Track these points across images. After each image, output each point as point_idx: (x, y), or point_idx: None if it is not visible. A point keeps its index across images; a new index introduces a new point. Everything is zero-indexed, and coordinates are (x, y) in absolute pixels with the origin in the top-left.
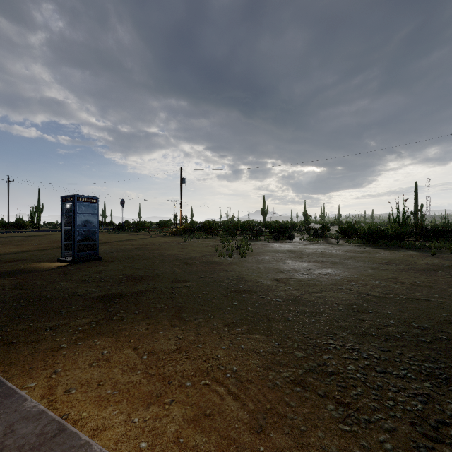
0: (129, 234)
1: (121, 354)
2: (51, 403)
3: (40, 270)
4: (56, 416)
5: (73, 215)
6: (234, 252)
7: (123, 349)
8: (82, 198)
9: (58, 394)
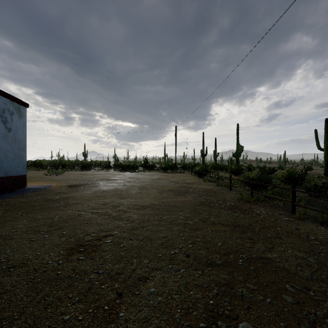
0: None
1: None
2: None
3: None
4: None
5: None
6: (54, 174)
7: None
8: None
9: None
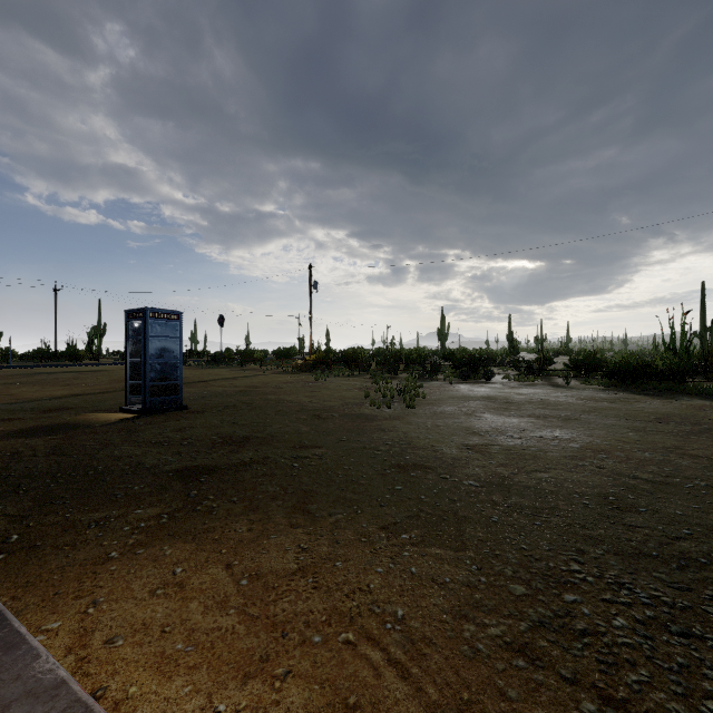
0: (231, 370)
1: (204, 576)
2: (80, 664)
3: (93, 425)
4: (84, 693)
5: (144, 340)
6: (396, 399)
7: (209, 565)
8: (156, 313)
9: (95, 646)
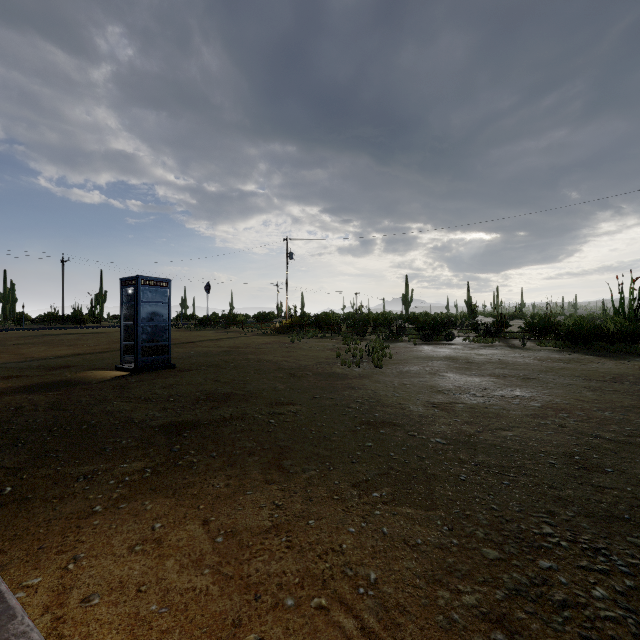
0: (216, 332)
1: (181, 532)
2: (55, 624)
3: (90, 382)
4: None
5: (136, 305)
6: (364, 359)
7: (187, 521)
8: (147, 281)
9: (71, 605)
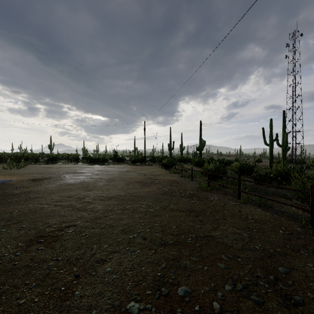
0: None
1: None
2: None
3: None
4: None
5: None
6: (15, 168)
7: None
8: None
9: None
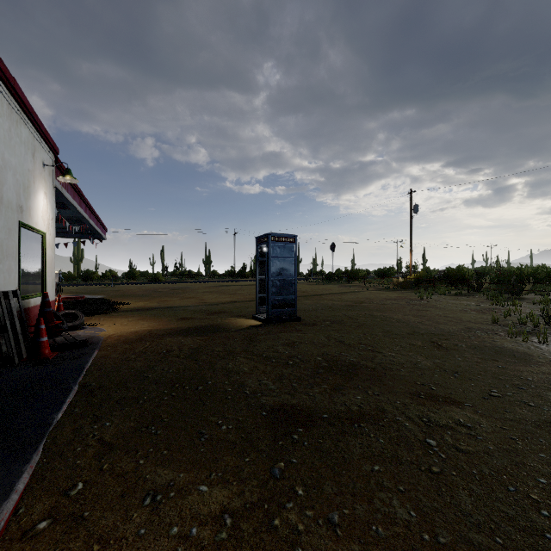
0: (340, 286)
1: None
2: None
3: (230, 330)
4: None
5: (267, 260)
6: (542, 328)
7: None
8: (276, 237)
9: None
